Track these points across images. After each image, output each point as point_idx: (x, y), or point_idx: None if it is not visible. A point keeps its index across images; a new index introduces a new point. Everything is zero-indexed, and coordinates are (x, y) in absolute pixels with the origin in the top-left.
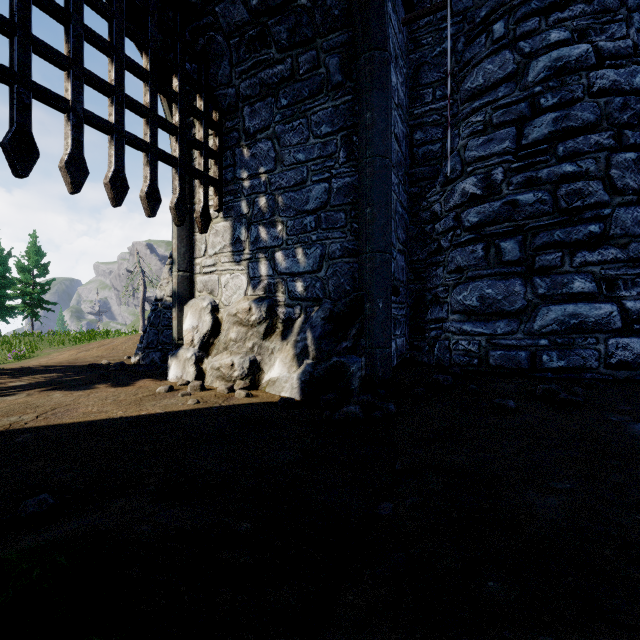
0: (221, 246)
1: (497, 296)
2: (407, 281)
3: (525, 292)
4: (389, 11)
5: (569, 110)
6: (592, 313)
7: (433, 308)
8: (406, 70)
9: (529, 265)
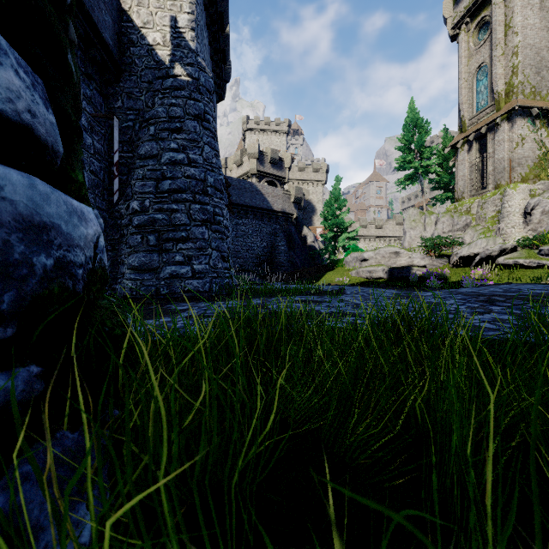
0: None
1: (147, 261)
2: (106, 250)
3: (159, 260)
4: (84, 106)
5: (176, 181)
6: (181, 270)
7: (121, 266)
8: (105, 130)
9: (161, 247)
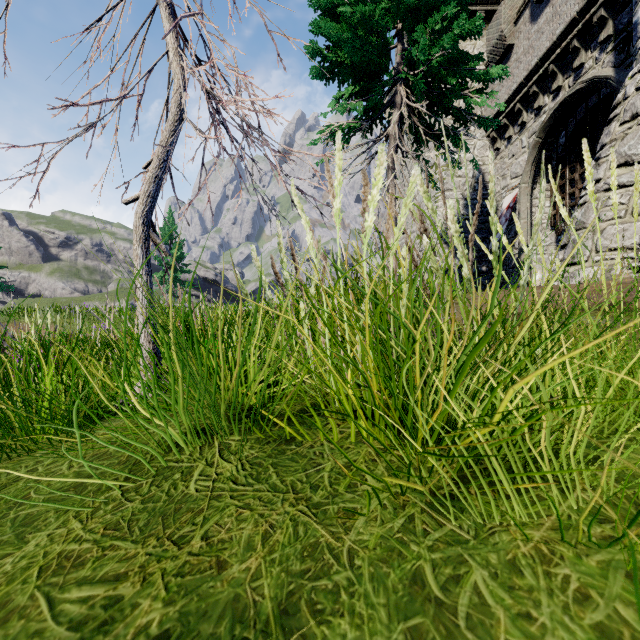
0: (549, 242)
1: None
2: None
3: None
4: None
5: None
6: None
7: None
8: None
9: None
